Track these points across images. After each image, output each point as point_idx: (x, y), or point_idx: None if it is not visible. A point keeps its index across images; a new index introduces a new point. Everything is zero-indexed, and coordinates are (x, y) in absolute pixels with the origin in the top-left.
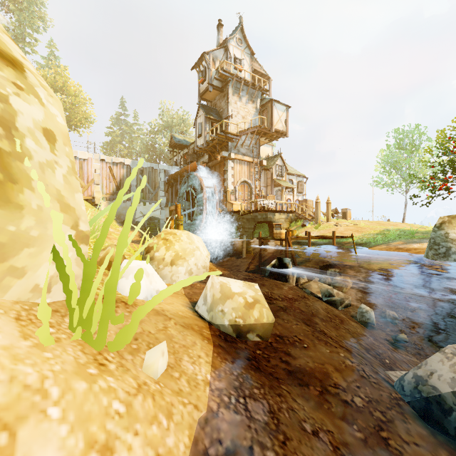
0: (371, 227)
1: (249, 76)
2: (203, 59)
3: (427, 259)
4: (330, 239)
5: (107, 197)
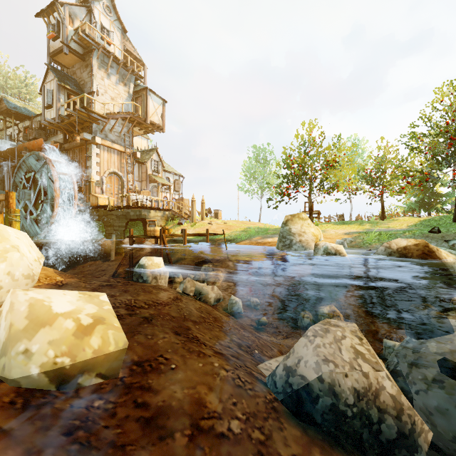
0: (238, 225)
1: (120, 54)
2: (55, 9)
3: (278, 250)
4: (204, 237)
5: None
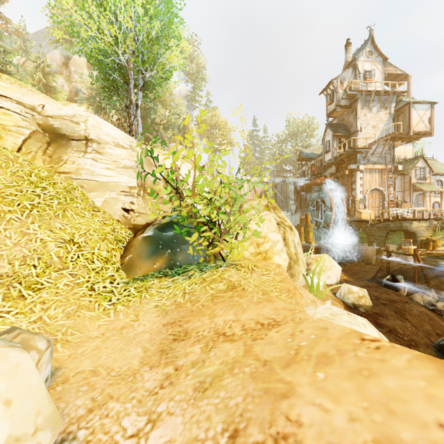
0: None
1: (380, 83)
2: (330, 84)
3: None
4: None
5: None
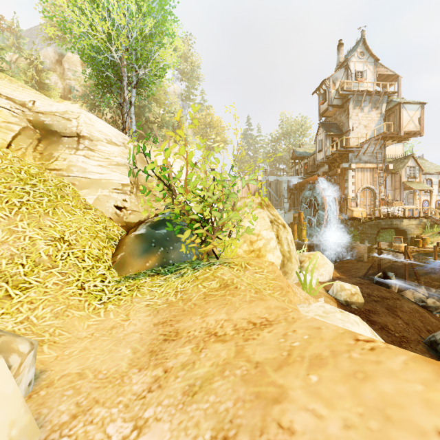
0: None
1: (372, 84)
2: (323, 83)
3: None
4: None
5: None
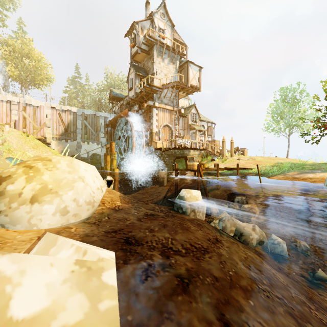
0: (266, 161)
1: (170, 43)
2: (133, 28)
3: None
4: (234, 170)
5: (57, 137)
